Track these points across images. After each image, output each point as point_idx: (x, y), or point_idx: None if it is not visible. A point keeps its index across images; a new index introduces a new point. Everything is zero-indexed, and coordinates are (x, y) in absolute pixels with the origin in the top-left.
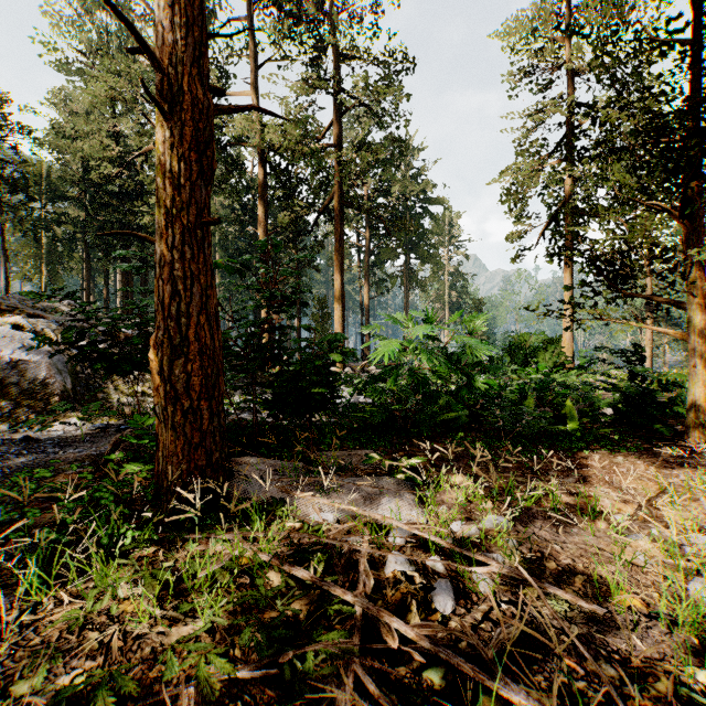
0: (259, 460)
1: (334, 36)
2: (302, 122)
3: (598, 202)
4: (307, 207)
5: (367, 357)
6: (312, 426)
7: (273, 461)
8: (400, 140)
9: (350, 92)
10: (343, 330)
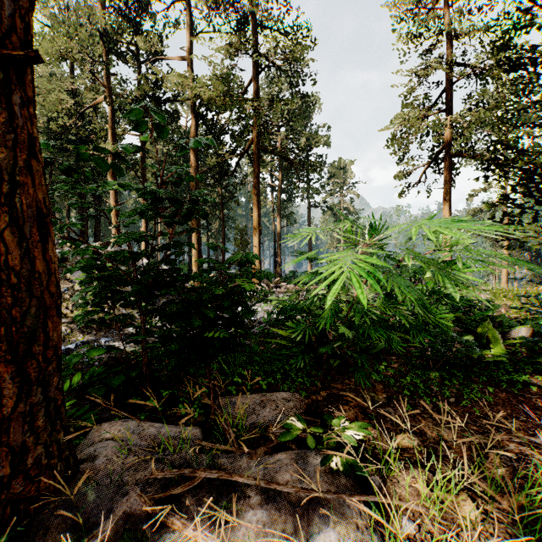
0: (138, 424)
1: (252, 8)
2: (225, 78)
3: (476, 143)
4: (229, 152)
5: (279, 275)
6: (219, 359)
7: (153, 429)
8: (307, 96)
9: (265, 55)
10: (259, 252)
